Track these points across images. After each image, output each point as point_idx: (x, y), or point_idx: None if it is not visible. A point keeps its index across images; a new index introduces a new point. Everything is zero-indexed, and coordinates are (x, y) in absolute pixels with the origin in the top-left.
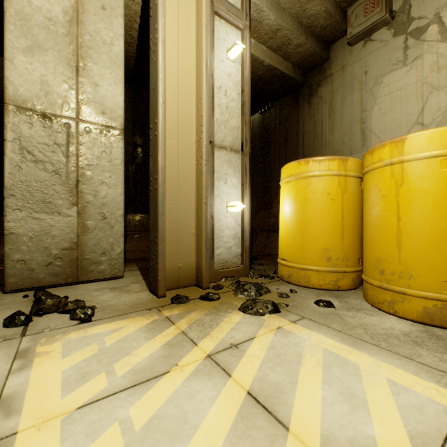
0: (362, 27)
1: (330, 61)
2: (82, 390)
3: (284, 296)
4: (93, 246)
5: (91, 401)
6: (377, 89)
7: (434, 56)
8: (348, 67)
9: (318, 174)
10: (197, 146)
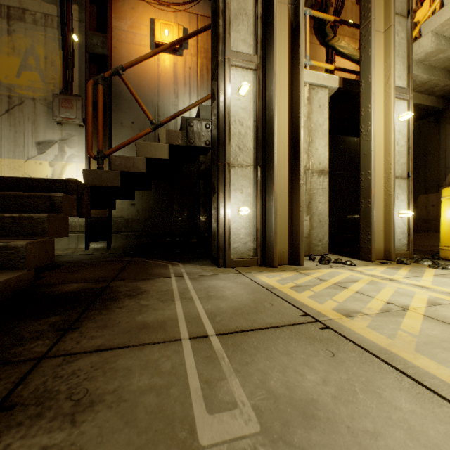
0: None
1: None
2: (395, 276)
3: None
4: (315, 236)
5: (404, 277)
6: None
7: None
8: None
9: None
10: (385, 180)
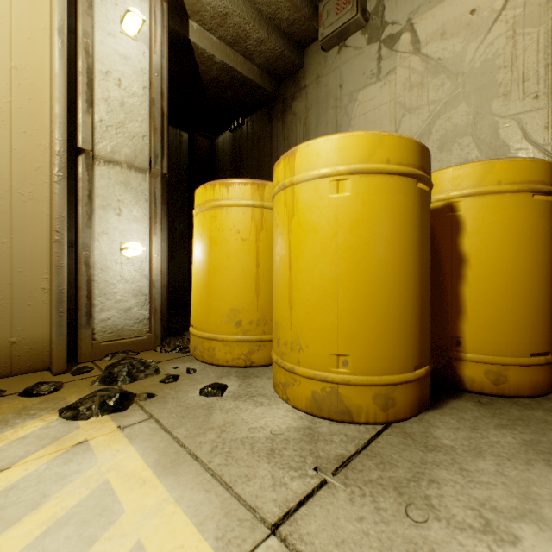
0: (334, 28)
1: (305, 69)
2: None
3: (166, 380)
4: None
5: None
6: (352, 108)
7: (406, 70)
8: (323, 78)
9: (225, 204)
10: (50, 154)
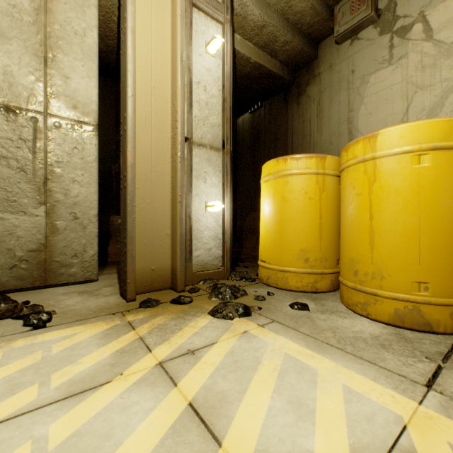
0: (349, 25)
1: (318, 60)
2: (4, 404)
3: (260, 299)
4: (63, 247)
5: (10, 416)
6: (364, 89)
7: (418, 55)
8: (336, 66)
9: (295, 173)
10: (172, 142)
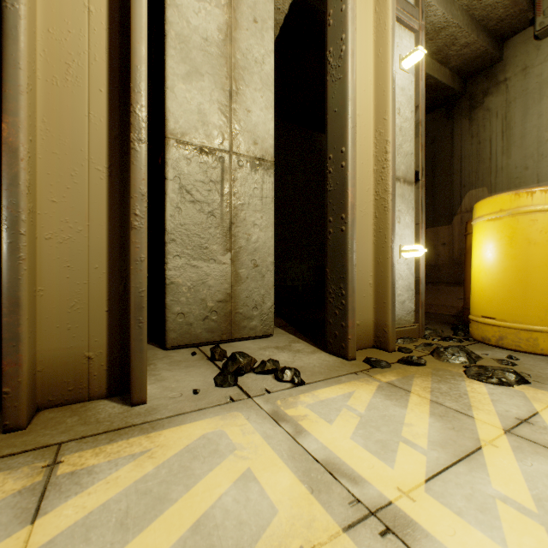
0: None
1: (504, 62)
2: (402, 460)
3: (510, 363)
4: (245, 298)
5: (431, 473)
6: None
7: None
8: (534, 68)
9: None
10: (376, 178)
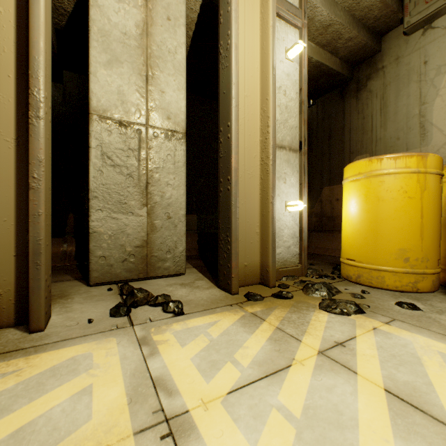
0: (423, 15)
1: (382, 53)
2: (220, 376)
3: (359, 297)
4: (160, 244)
5: (235, 387)
6: (439, 80)
7: None
8: (404, 58)
9: (393, 172)
10: (262, 146)
